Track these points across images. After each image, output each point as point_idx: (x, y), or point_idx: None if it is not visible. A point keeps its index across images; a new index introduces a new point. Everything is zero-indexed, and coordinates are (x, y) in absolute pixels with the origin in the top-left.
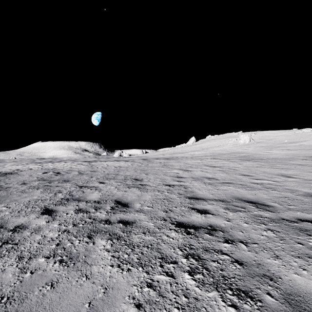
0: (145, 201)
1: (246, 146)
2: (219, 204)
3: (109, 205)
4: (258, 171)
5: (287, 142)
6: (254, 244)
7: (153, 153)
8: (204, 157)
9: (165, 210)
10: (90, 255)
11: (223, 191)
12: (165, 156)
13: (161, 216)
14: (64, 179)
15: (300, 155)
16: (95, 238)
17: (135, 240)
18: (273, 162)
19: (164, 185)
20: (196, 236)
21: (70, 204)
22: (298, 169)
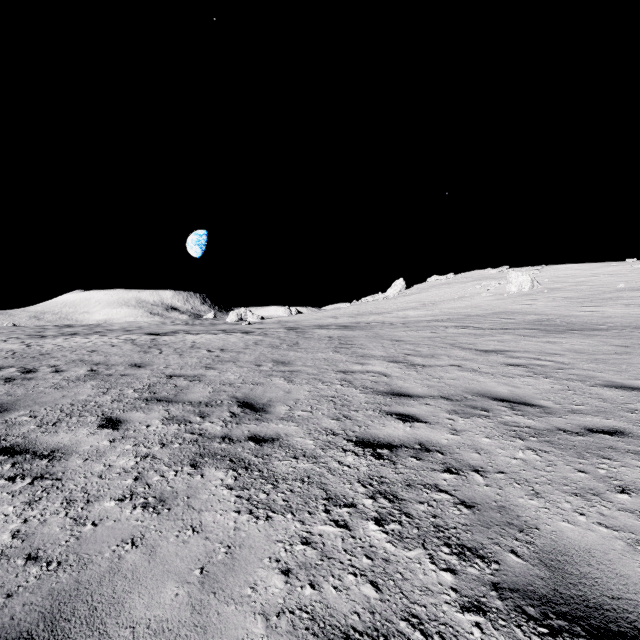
0: None
1: (527, 298)
2: None
3: None
4: None
5: (625, 288)
6: None
7: (313, 315)
8: (435, 324)
9: None
10: None
11: None
12: (339, 321)
13: None
14: (1, 401)
15: None
16: None
17: None
18: None
19: (350, 445)
20: None
21: None
22: None
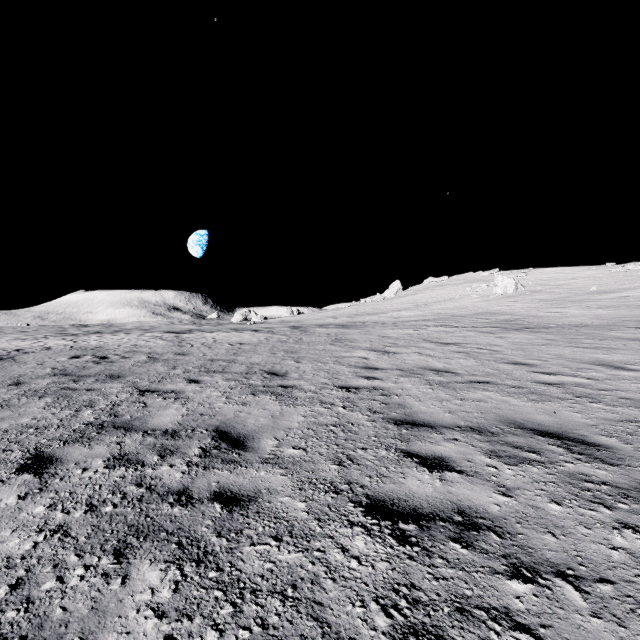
0: (289, 430)
1: (510, 300)
2: (471, 439)
3: (198, 444)
4: (546, 355)
5: (595, 291)
6: (602, 586)
7: (314, 315)
8: (420, 323)
9: (336, 458)
10: (99, 635)
11: (474, 403)
12: (338, 321)
13: (327, 477)
14: (110, 373)
15: (629, 318)
16: (135, 557)
17: (248, 565)
18: (574, 334)
19: (335, 388)
20: (425, 551)
21: (102, 441)
22: (634, 349)
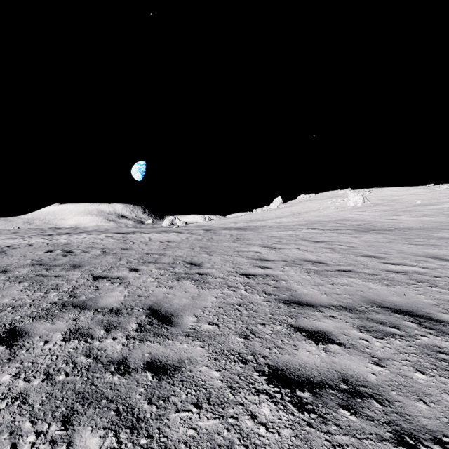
0: (205, 309)
1: (359, 210)
2: (344, 316)
3: (135, 320)
4: (390, 250)
5: (420, 204)
6: None
7: (221, 221)
8: (296, 227)
9: (242, 332)
10: None
11: (342, 287)
12: (237, 225)
13: (236, 348)
14: (73, 263)
15: (446, 223)
16: (80, 424)
17: (174, 432)
18: (408, 235)
19: (238, 275)
20: (320, 418)
21: (62, 318)
22: None
